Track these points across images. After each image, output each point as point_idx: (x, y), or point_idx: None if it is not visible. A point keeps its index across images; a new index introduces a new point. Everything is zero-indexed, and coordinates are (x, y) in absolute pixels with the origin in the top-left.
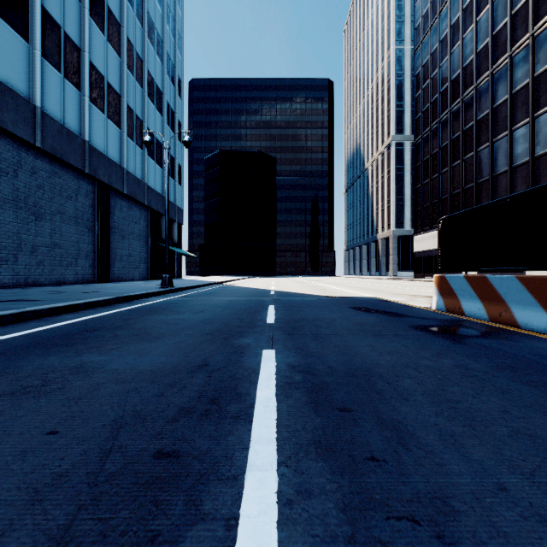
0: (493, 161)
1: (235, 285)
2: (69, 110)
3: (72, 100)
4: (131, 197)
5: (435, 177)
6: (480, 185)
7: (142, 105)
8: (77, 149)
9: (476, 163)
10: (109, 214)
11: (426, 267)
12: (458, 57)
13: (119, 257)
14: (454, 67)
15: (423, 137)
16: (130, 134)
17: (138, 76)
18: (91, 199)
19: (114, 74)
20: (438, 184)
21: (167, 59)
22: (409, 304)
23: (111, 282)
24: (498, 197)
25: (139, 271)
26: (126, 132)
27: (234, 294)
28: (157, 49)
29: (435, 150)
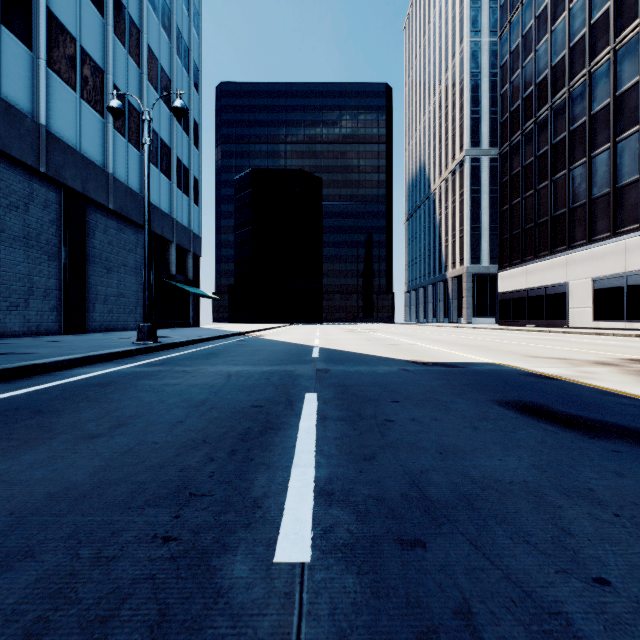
0: (616, 169)
1: (263, 338)
2: (11, 75)
3: (16, 61)
4: (120, 214)
5: (529, 195)
6: (596, 201)
7: (139, 91)
8: (25, 134)
9: (590, 173)
10: (85, 236)
11: (515, 311)
12: (563, 34)
13: (102, 298)
14: (556, 49)
15: (512, 144)
16: (119, 127)
17: (132, 49)
18: (53, 213)
19: (92, 39)
20: (533, 203)
21: (178, 37)
22: (617, 390)
23: (89, 332)
24: (624, 217)
25: (135, 317)
26: (111, 122)
27: (250, 356)
28: (163, 20)
29: (529, 160)
